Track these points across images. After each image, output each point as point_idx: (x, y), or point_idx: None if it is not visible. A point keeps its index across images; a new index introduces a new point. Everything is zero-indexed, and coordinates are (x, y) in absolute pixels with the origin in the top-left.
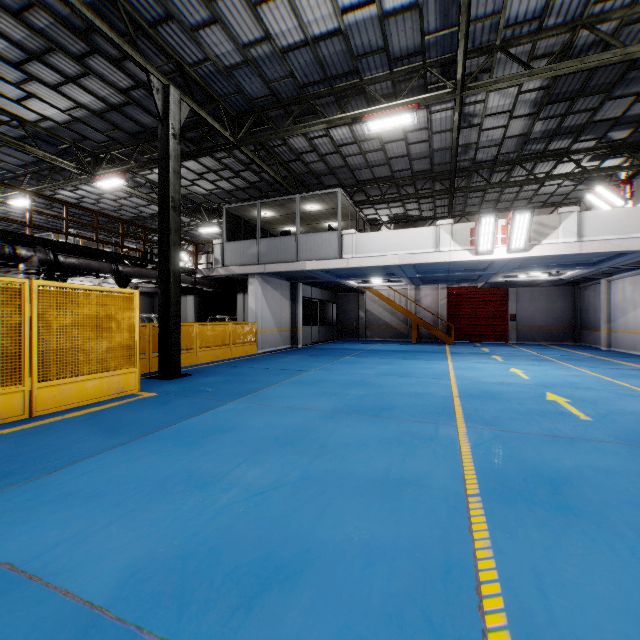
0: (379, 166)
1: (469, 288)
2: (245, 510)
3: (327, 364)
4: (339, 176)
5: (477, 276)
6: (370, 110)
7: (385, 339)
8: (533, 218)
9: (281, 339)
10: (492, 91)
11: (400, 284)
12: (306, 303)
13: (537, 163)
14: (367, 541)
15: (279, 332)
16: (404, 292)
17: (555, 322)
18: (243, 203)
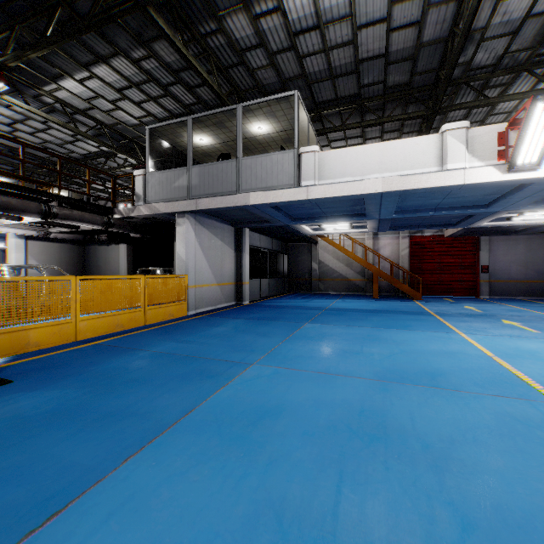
0: (345, 75)
1: (434, 237)
2: None
3: (280, 341)
4: None
5: (460, 219)
6: None
7: (340, 292)
8: None
9: (222, 295)
10: None
11: (362, 231)
12: (255, 254)
13: None
14: None
15: (220, 287)
16: (361, 242)
17: (535, 274)
18: (170, 121)
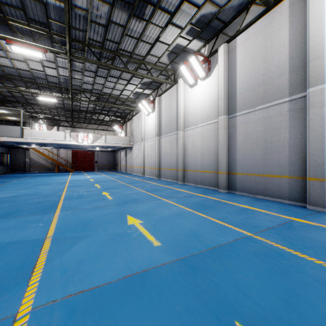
0: (41, 101)
1: (81, 151)
2: (27, 192)
3: (18, 180)
4: (18, 99)
5: (82, 147)
6: (40, 93)
7: (41, 171)
8: (94, 134)
9: None
10: (82, 97)
11: (50, 148)
12: None
13: (100, 115)
14: (50, 190)
15: None
16: (52, 150)
17: (109, 163)
18: None
